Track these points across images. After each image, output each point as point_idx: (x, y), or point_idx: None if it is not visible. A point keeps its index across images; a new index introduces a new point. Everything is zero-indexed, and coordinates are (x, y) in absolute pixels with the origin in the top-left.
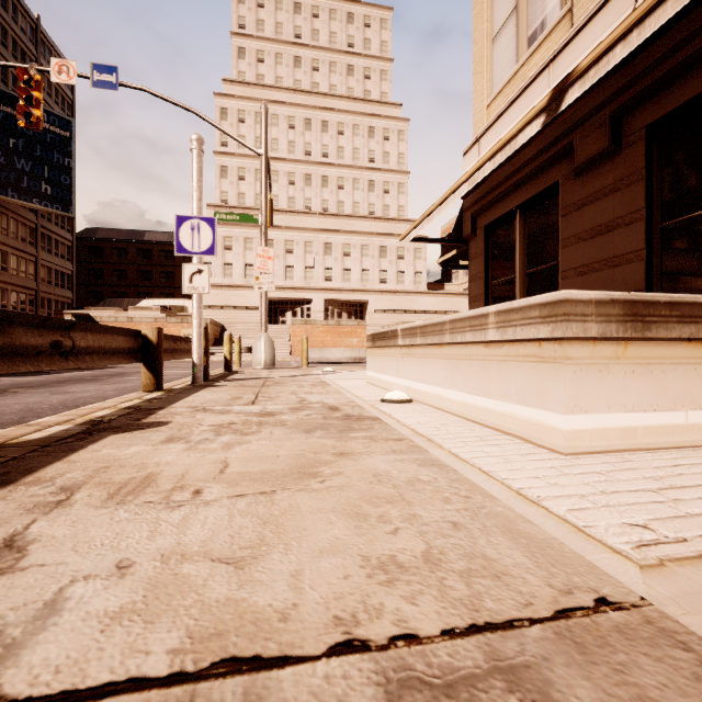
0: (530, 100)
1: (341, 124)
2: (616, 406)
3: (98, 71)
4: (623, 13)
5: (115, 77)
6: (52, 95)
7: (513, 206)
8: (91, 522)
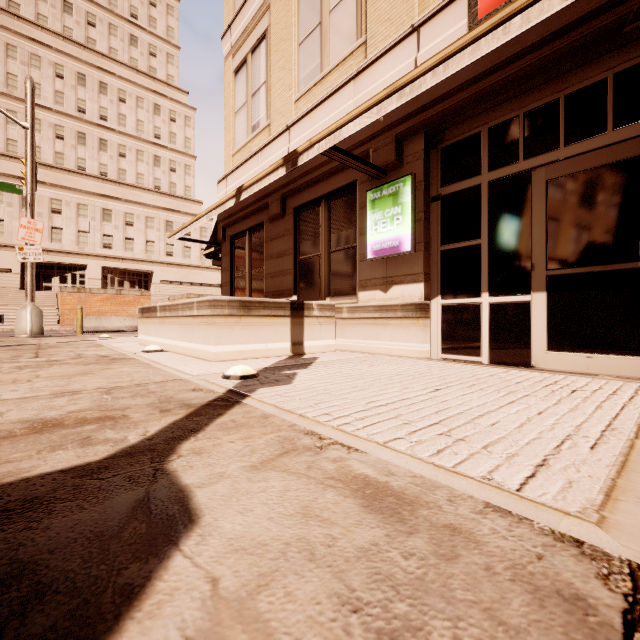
0: (251, 167)
1: (123, 91)
2: (237, 342)
3: None
4: (285, 146)
5: None
6: None
7: (245, 228)
8: None
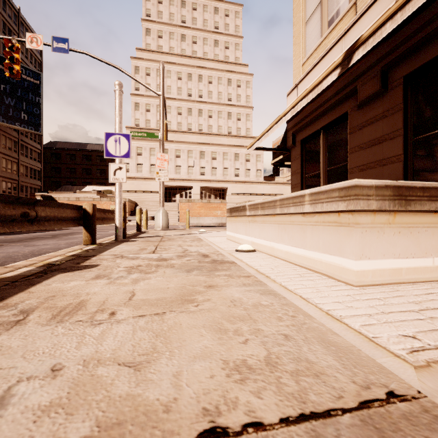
0: (329, 60)
1: (210, 77)
2: (389, 254)
3: (56, 41)
4: (389, 5)
5: (67, 45)
6: (28, 58)
7: (319, 127)
8: (38, 336)
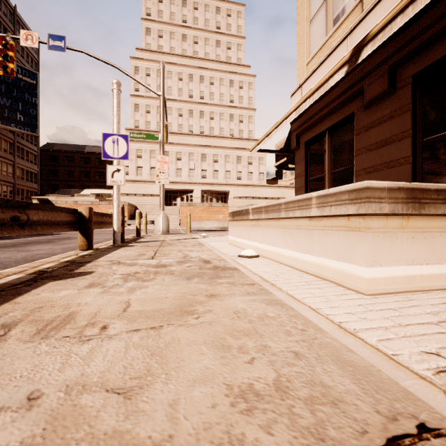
0: (335, 59)
1: (212, 78)
2: (402, 261)
3: (52, 39)
4: (397, 1)
5: (64, 43)
6: (24, 57)
7: (324, 129)
8: (17, 355)
